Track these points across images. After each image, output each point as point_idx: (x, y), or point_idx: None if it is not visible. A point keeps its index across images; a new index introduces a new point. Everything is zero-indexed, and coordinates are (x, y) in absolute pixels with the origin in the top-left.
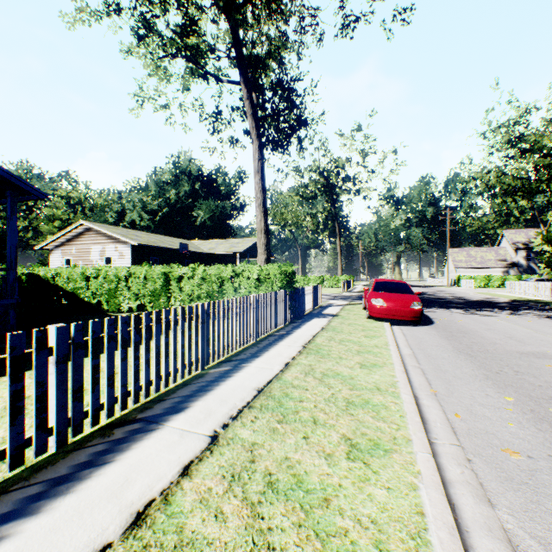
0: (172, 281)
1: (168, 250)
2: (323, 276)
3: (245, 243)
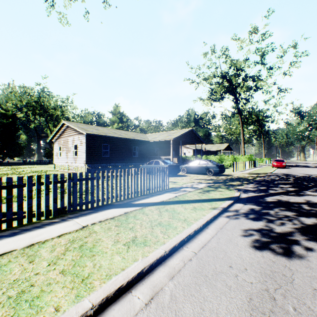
0: (222, 159)
1: (199, 150)
2: (255, 158)
3: (222, 146)
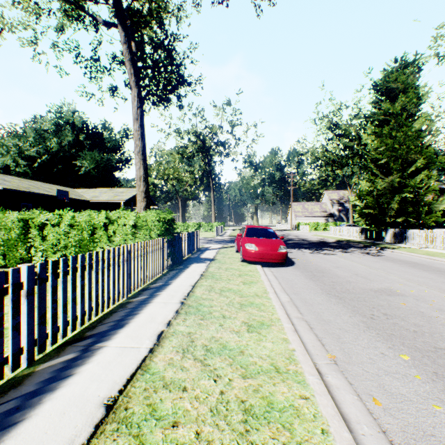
0: (32, 229)
1: (44, 196)
2: (200, 223)
3: (129, 193)
